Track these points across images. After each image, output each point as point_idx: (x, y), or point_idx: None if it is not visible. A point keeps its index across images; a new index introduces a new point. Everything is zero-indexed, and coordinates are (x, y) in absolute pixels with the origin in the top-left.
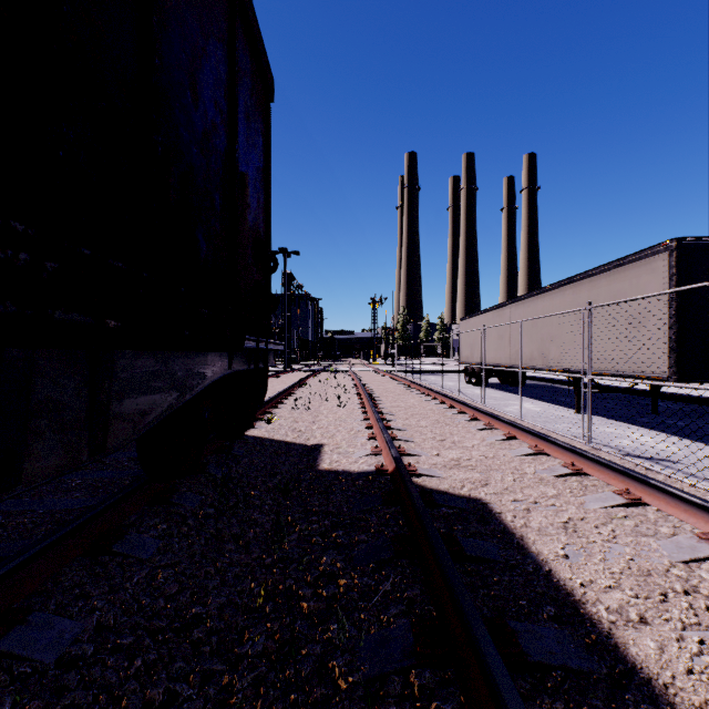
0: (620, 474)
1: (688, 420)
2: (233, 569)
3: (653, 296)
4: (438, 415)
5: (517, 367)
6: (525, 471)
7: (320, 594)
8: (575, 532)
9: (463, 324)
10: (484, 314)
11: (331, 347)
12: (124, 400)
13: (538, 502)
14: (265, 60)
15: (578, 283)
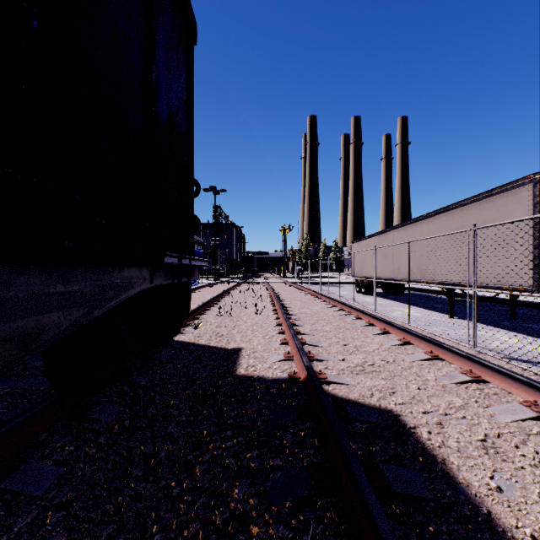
0: (523, 384)
1: None
2: (135, 506)
3: None
4: (339, 321)
5: (399, 280)
6: (426, 377)
7: None
8: (497, 453)
9: (354, 246)
10: (372, 237)
11: (251, 264)
12: None
13: (448, 414)
14: (187, 1)
15: (452, 211)
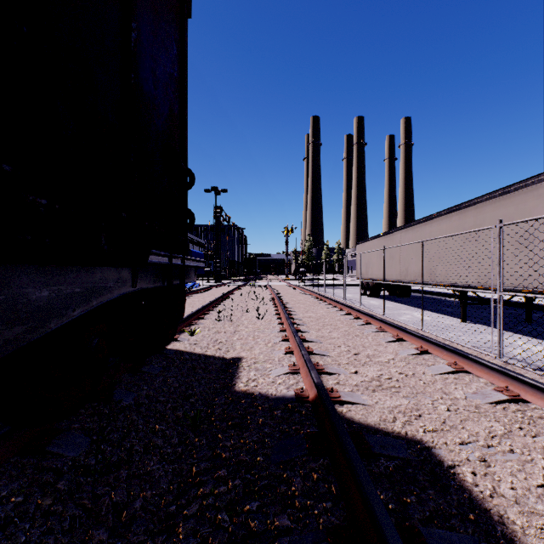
0: None
1: None
2: None
3: None
4: (347, 326)
5: (407, 282)
6: (455, 395)
7: None
8: None
9: (359, 247)
10: (377, 238)
11: (253, 266)
12: None
13: (491, 445)
14: None
15: (464, 210)
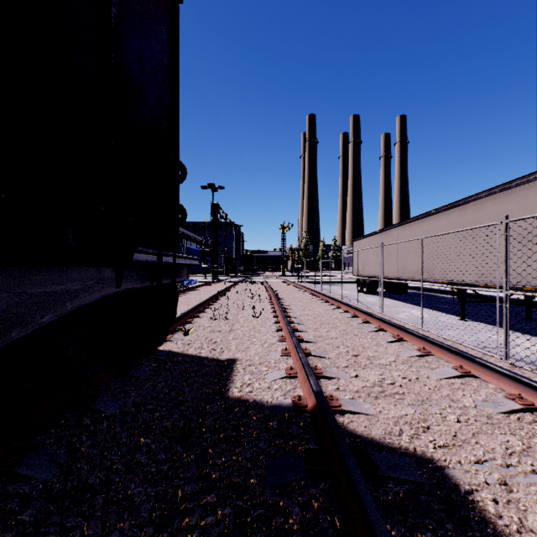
0: None
1: None
2: None
3: None
4: (345, 325)
5: (404, 279)
6: (464, 403)
7: None
8: None
9: (356, 244)
10: (374, 235)
11: (250, 262)
12: None
13: (511, 465)
14: None
15: (463, 206)
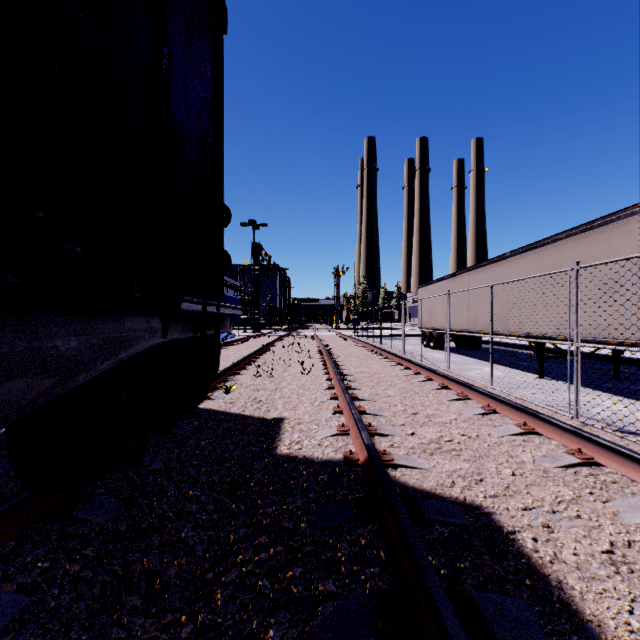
0: None
1: None
2: None
3: None
4: (405, 383)
5: (476, 332)
6: (522, 458)
7: None
8: (632, 572)
9: (421, 291)
10: (442, 281)
11: (298, 313)
12: None
13: (557, 511)
14: None
15: (542, 248)
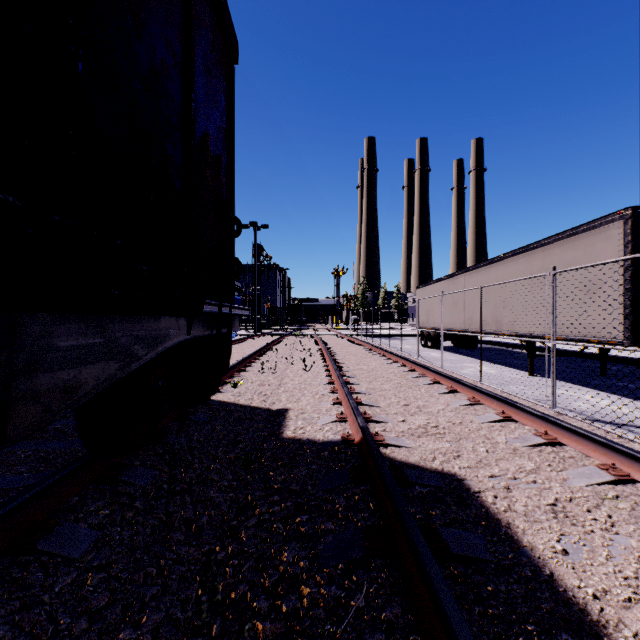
0: (602, 446)
1: (636, 382)
2: (178, 569)
3: (626, 259)
4: (400, 379)
5: (471, 331)
6: (496, 440)
7: (279, 608)
8: (567, 517)
9: (419, 291)
10: (439, 282)
11: (298, 313)
12: (37, 374)
13: (518, 478)
14: (227, 17)
15: (532, 251)
